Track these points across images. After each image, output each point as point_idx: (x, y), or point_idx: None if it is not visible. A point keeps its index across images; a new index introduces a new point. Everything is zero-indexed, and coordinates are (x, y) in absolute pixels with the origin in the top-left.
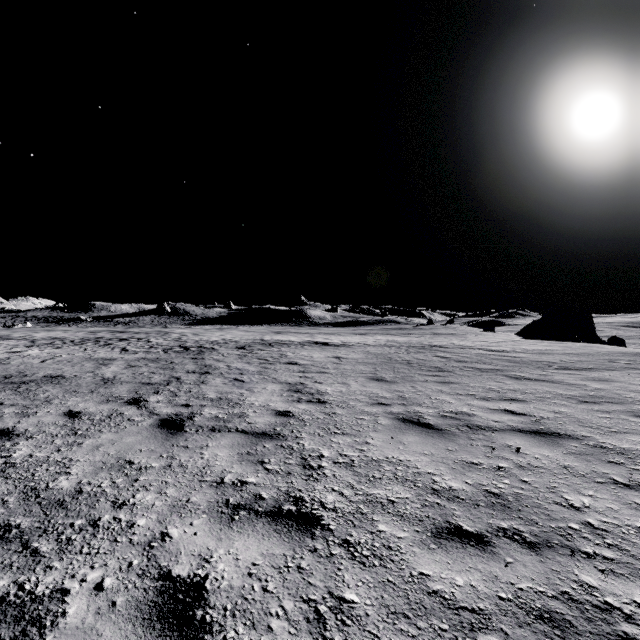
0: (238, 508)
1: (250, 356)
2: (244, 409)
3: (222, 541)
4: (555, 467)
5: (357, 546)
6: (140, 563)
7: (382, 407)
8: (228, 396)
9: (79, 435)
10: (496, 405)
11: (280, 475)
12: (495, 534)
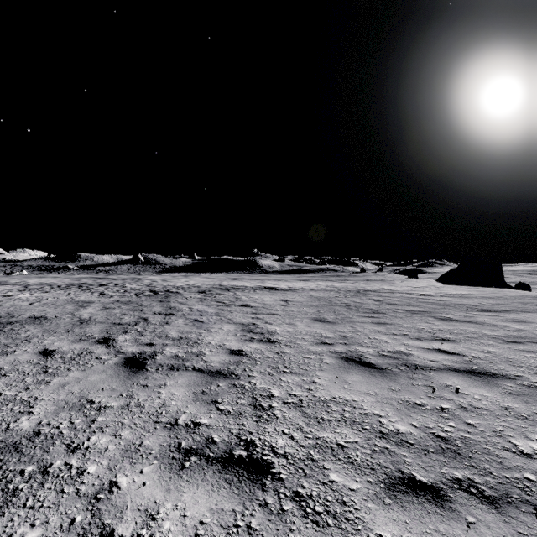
0: (189, 453)
1: (209, 299)
2: (201, 348)
3: (170, 493)
4: (496, 408)
5: (309, 500)
6: (83, 520)
7: (326, 346)
8: (188, 336)
9: (49, 373)
10: (429, 345)
11: (232, 416)
12: (450, 486)
